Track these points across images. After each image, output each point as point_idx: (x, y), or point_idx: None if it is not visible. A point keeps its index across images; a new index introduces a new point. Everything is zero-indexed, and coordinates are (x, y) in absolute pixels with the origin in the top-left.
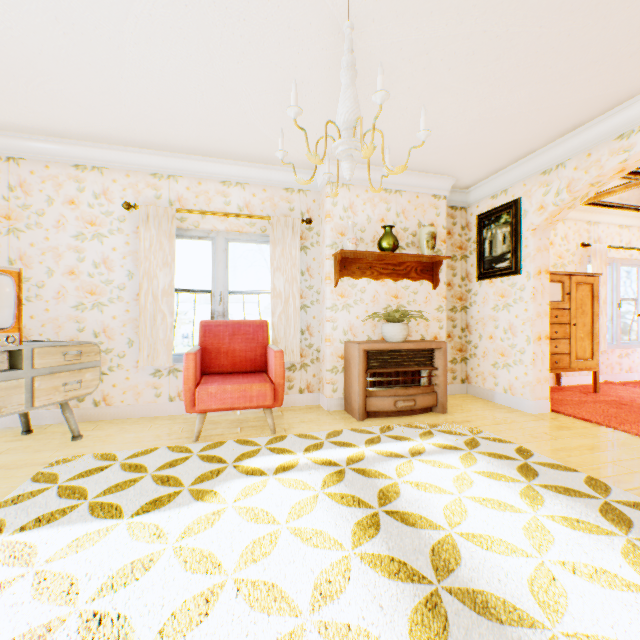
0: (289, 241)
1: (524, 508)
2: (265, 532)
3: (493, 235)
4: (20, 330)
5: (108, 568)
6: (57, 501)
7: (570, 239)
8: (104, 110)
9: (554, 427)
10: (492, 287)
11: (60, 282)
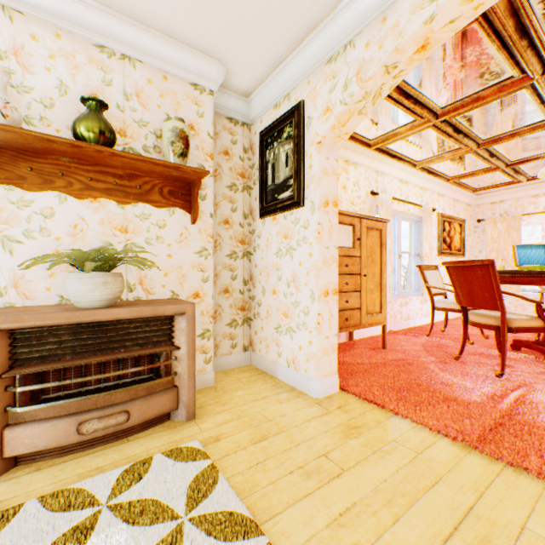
0: None
1: None
2: None
3: (276, 156)
4: None
5: None
6: None
7: (361, 186)
8: None
9: (341, 431)
10: (276, 225)
11: None
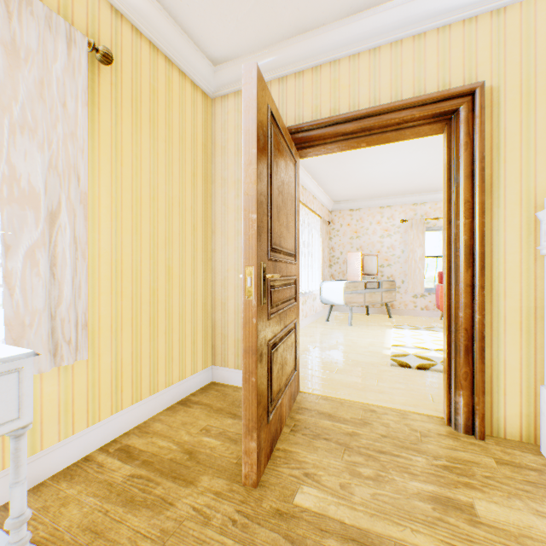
0: None
1: None
2: None
3: None
4: (377, 275)
5: None
6: (409, 328)
7: None
8: (402, 188)
9: None
10: None
11: None
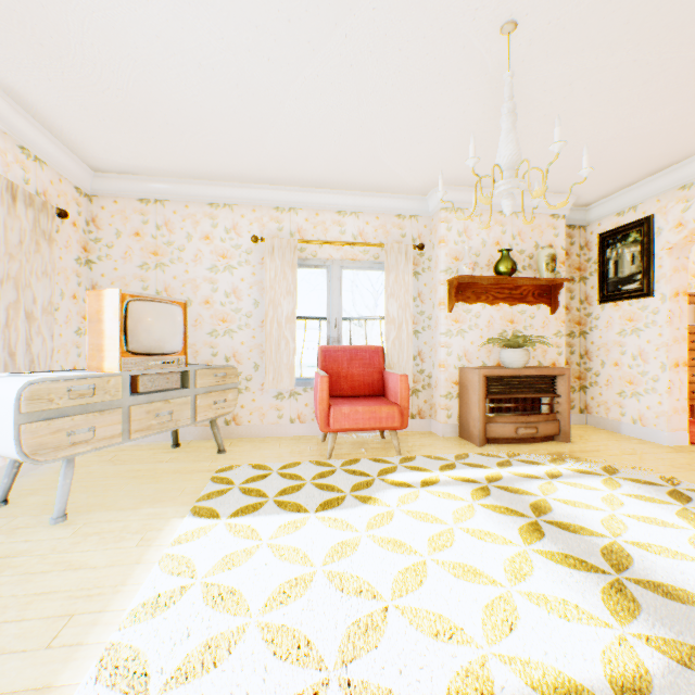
0: (402, 267)
1: (684, 526)
2: (439, 530)
3: (619, 255)
4: (186, 354)
5: (321, 546)
6: (243, 499)
7: None
8: (246, 154)
9: None
10: (617, 310)
11: (197, 311)
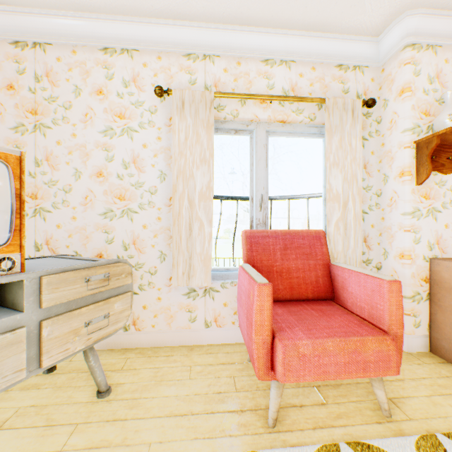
0: (347, 128)
1: None
2: None
3: None
4: (21, 248)
5: None
6: None
7: None
8: None
9: None
10: None
11: (87, 185)
